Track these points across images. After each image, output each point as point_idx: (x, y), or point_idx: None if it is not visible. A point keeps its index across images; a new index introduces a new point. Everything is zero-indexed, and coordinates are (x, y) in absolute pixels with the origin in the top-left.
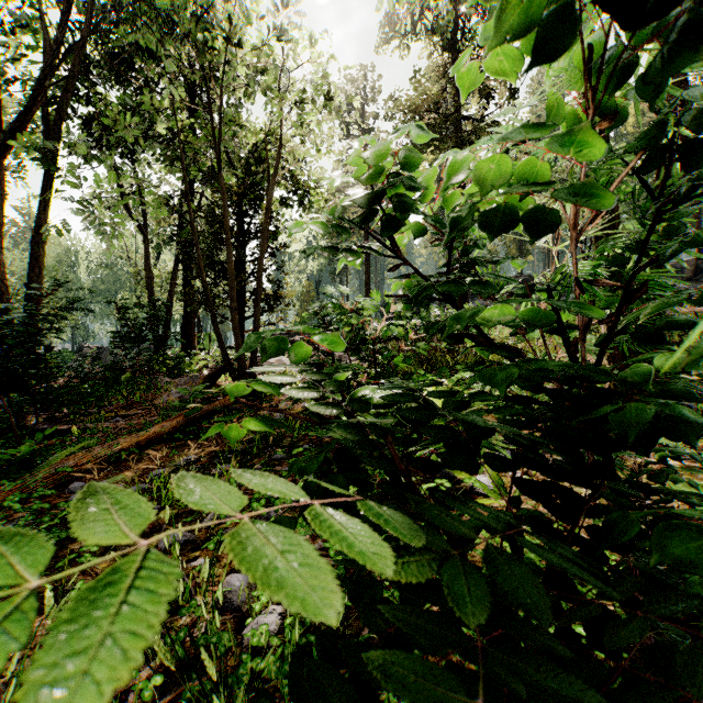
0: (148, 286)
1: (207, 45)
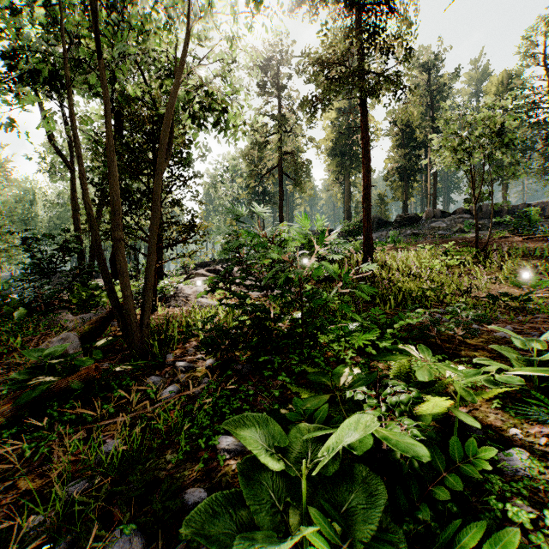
0: (74, 218)
1: None
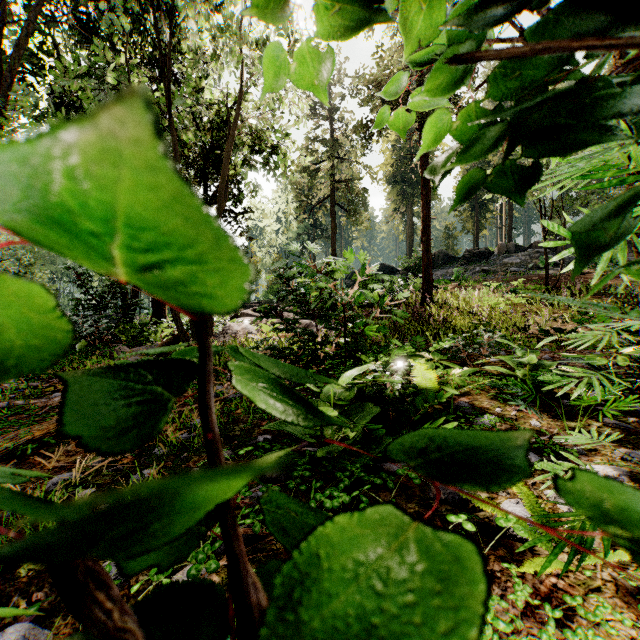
0: None
1: None
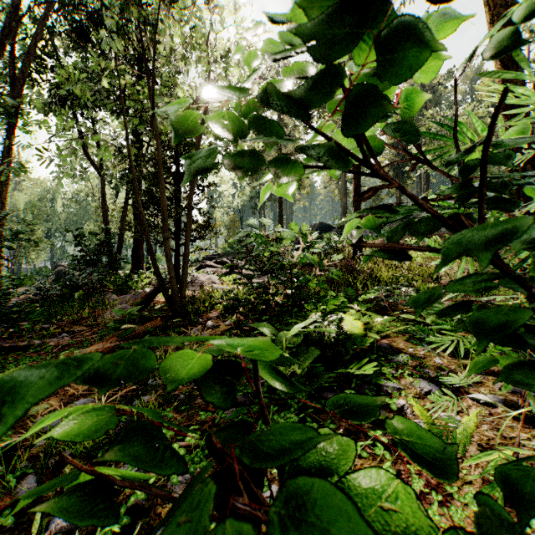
0: (104, 217)
1: (140, 1)
